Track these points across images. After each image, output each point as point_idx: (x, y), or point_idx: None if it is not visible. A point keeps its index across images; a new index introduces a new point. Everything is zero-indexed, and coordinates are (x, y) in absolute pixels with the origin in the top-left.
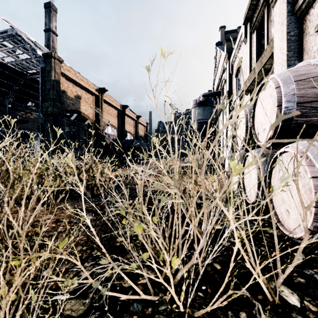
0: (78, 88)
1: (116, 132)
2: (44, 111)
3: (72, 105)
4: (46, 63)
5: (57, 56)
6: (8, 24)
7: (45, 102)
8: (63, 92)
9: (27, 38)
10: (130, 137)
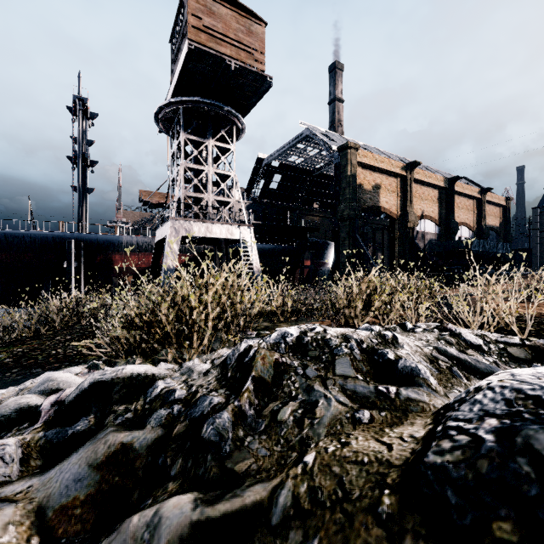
0: (376, 175)
1: (436, 228)
2: (340, 215)
3: (369, 200)
4: (341, 157)
5: (353, 144)
6: (304, 126)
7: (340, 204)
8: (358, 186)
9: (321, 134)
10: (466, 232)
